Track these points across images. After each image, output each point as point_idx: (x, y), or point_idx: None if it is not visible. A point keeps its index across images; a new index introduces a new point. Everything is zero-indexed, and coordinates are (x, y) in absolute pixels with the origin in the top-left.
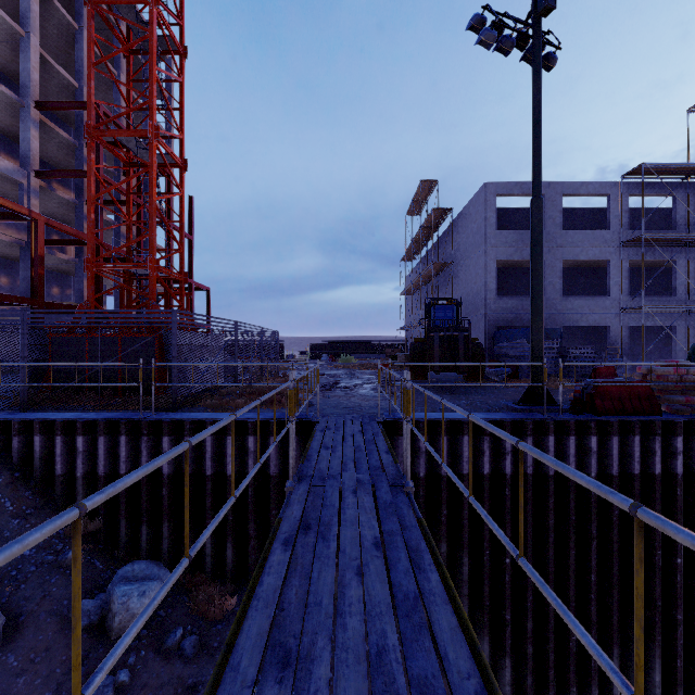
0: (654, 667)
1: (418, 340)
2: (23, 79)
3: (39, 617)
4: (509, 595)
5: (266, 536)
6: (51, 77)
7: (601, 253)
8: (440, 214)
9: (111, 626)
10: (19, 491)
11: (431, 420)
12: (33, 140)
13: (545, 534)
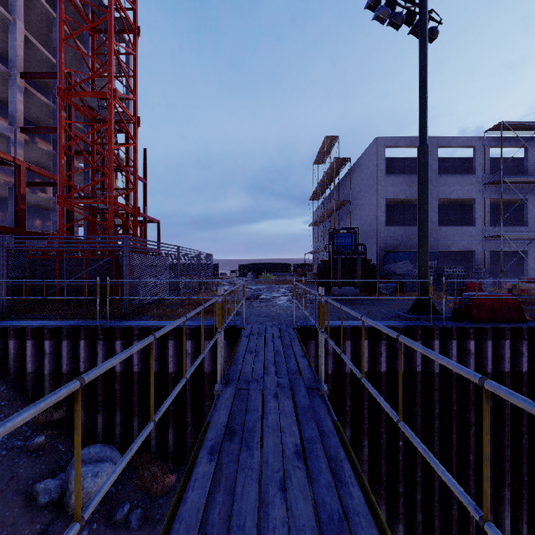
0: (521, 531)
1: (324, 261)
2: (10, 55)
3: (7, 495)
4: (402, 472)
5: (201, 423)
6: (34, 54)
7: (468, 193)
8: (340, 162)
9: (68, 502)
10: None
11: (337, 327)
12: (18, 103)
13: (432, 421)
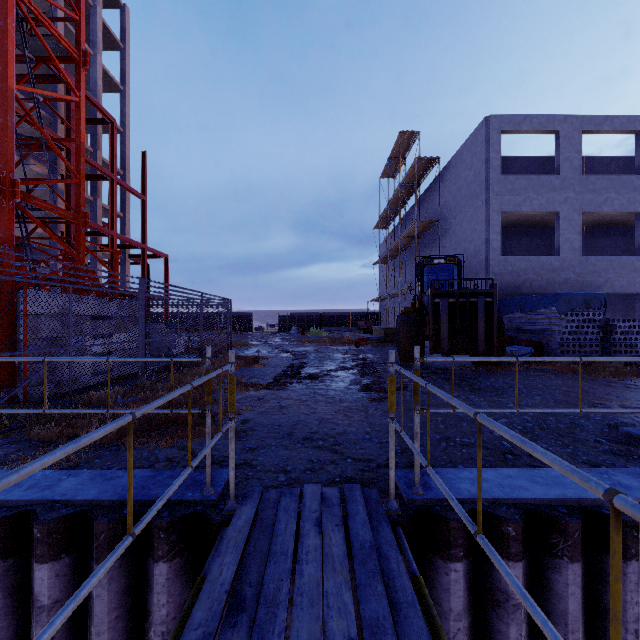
0: None
1: (410, 309)
2: None
3: None
4: None
5: None
6: None
7: (629, 203)
8: (423, 166)
9: None
10: None
11: (532, 512)
12: None
13: None
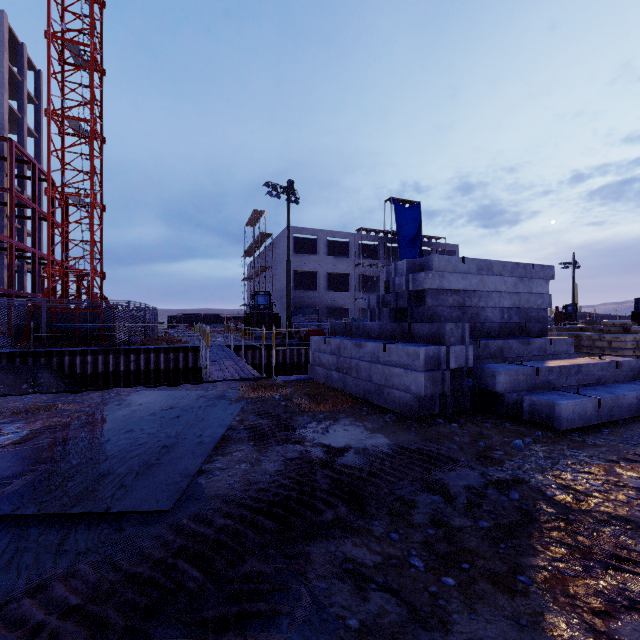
0: None
1: (248, 314)
2: None
3: None
4: None
5: None
6: None
7: (346, 269)
8: (265, 235)
9: None
10: (62, 380)
11: (245, 345)
12: None
13: None
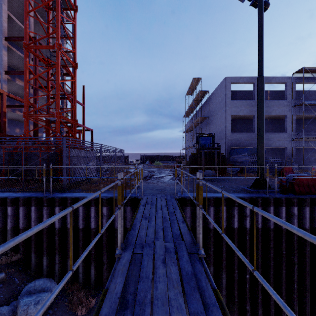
0: None
1: (193, 154)
2: None
3: None
4: (248, 295)
5: (113, 262)
6: (14, 26)
7: (282, 111)
8: (202, 93)
9: None
10: None
11: (205, 198)
12: (3, 56)
13: (268, 261)
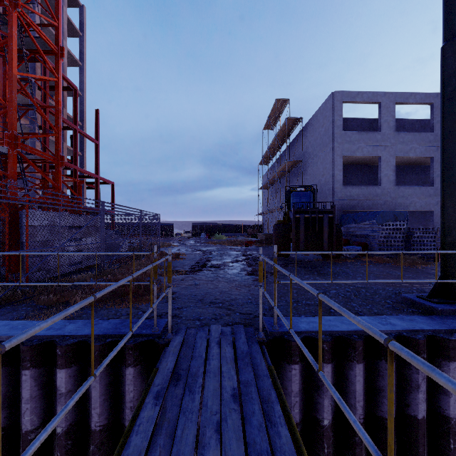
0: None
1: (281, 221)
2: None
3: None
4: None
5: None
6: None
7: (426, 151)
8: (292, 123)
9: None
10: None
11: (338, 337)
12: None
13: None
